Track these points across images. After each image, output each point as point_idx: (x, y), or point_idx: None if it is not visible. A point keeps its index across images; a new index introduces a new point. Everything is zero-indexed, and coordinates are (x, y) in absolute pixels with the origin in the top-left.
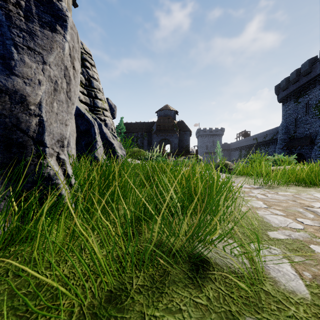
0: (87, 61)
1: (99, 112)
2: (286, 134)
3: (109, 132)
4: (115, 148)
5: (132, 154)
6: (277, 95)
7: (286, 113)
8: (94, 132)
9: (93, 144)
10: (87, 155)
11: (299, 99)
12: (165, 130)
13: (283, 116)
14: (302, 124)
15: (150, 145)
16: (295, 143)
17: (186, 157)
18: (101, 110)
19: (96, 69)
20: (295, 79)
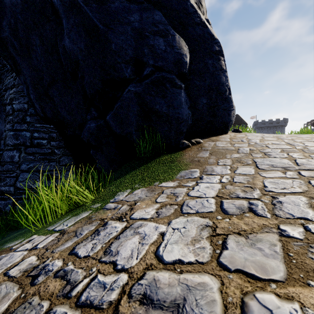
0: None
1: None
2: None
3: None
4: None
5: None
6: None
7: None
8: None
9: None
10: None
11: None
12: None
13: None
14: None
15: None
16: None
17: None
18: None
19: None
20: None
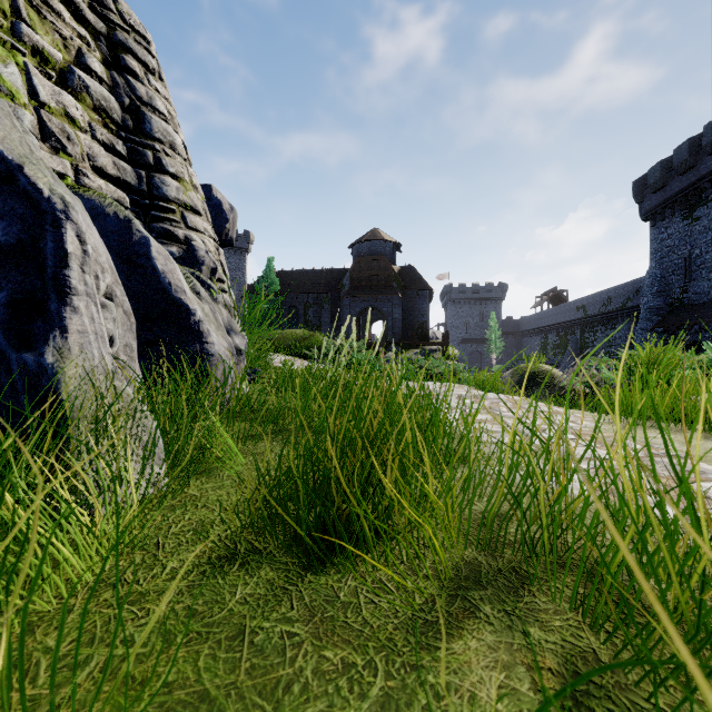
0: (130, 52)
1: (168, 215)
2: (661, 296)
3: (186, 273)
4: (201, 328)
5: (291, 344)
6: (639, 204)
7: (661, 246)
8: (59, 252)
9: (48, 305)
10: (7, 358)
11: (695, 212)
12: (371, 288)
13: (654, 252)
14: (703, 272)
15: (337, 323)
16: (687, 318)
17: (420, 351)
18: (178, 210)
19: (166, 87)
20: (686, 162)
